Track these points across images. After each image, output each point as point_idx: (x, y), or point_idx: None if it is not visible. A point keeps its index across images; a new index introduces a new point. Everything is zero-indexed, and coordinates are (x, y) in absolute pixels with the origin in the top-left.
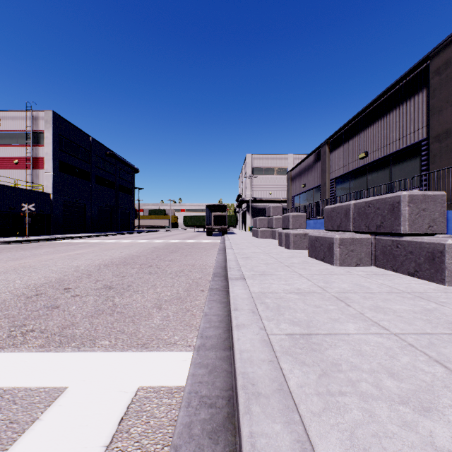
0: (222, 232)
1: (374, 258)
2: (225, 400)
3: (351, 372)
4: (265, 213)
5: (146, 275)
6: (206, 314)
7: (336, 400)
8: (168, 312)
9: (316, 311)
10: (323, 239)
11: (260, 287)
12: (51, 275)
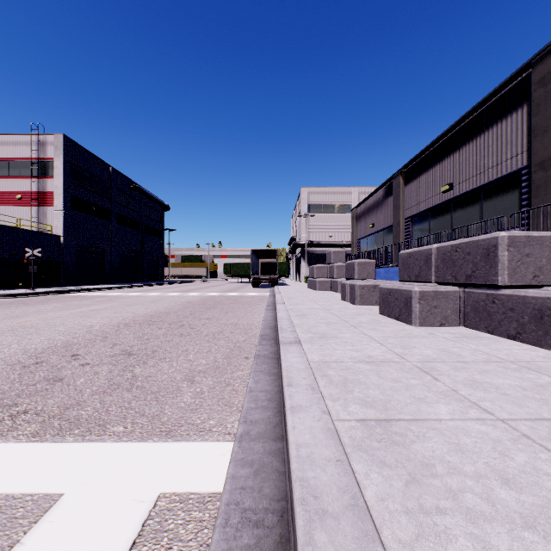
0: (272, 282)
1: (463, 317)
2: (277, 515)
3: (449, 477)
4: (324, 260)
5: (176, 337)
6: (251, 390)
7: (433, 521)
8: (202, 387)
9: (394, 387)
10: (398, 292)
11: (320, 354)
12: (56, 338)
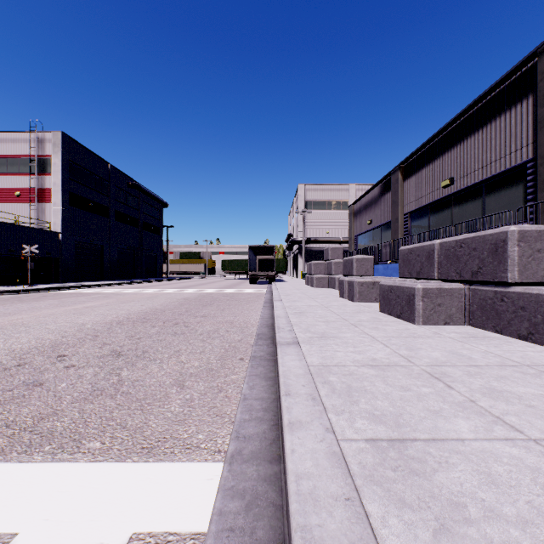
0: (269, 279)
1: (468, 315)
2: None
3: (488, 524)
4: (321, 256)
5: (169, 336)
6: (245, 398)
7: None
8: (192, 393)
9: (404, 397)
10: (399, 290)
11: (320, 357)
12: (45, 337)
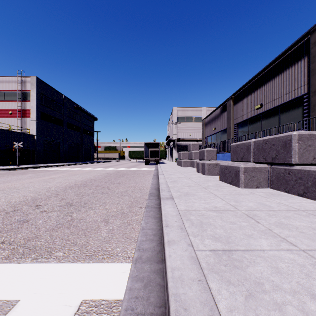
0: (156, 162)
1: (270, 182)
2: None
3: (274, 293)
4: (186, 149)
5: (99, 194)
6: (143, 228)
7: None
8: (113, 226)
9: (232, 228)
10: (231, 168)
11: (185, 206)
12: (28, 195)
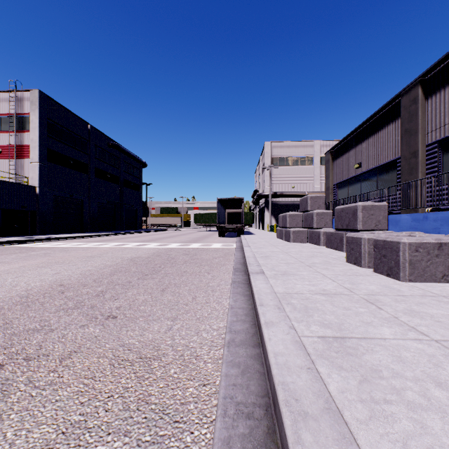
0: (238, 231)
1: None
2: None
3: None
4: (286, 210)
5: None
6: None
7: None
8: None
9: None
10: None
11: None
12: None
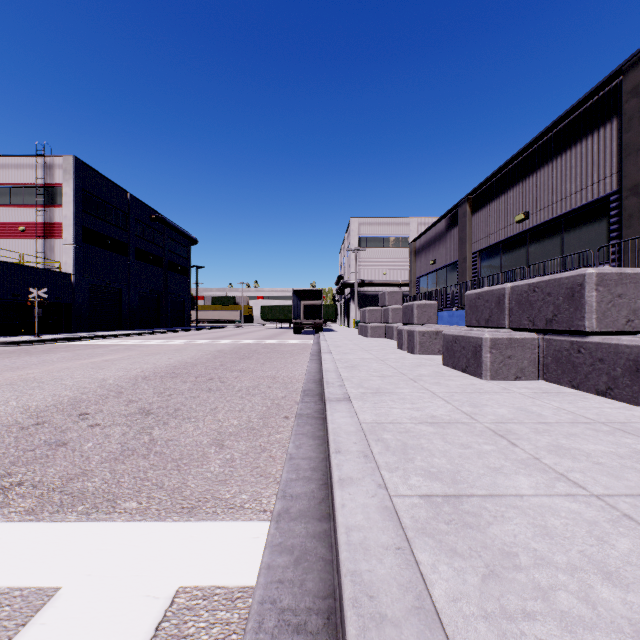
0: (316, 328)
1: (542, 368)
2: (322, 617)
3: (537, 570)
4: (377, 302)
5: (203, 392)
6: (292, 457)
7: (519, 629)
8: (233, 453)
9: (463, 455)
10: (465, 340)
11: (374, 414)
12: (62, 393)
